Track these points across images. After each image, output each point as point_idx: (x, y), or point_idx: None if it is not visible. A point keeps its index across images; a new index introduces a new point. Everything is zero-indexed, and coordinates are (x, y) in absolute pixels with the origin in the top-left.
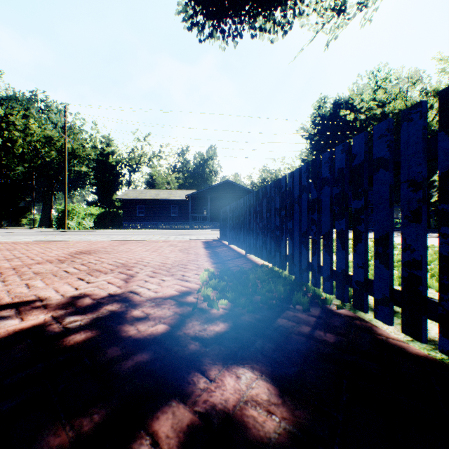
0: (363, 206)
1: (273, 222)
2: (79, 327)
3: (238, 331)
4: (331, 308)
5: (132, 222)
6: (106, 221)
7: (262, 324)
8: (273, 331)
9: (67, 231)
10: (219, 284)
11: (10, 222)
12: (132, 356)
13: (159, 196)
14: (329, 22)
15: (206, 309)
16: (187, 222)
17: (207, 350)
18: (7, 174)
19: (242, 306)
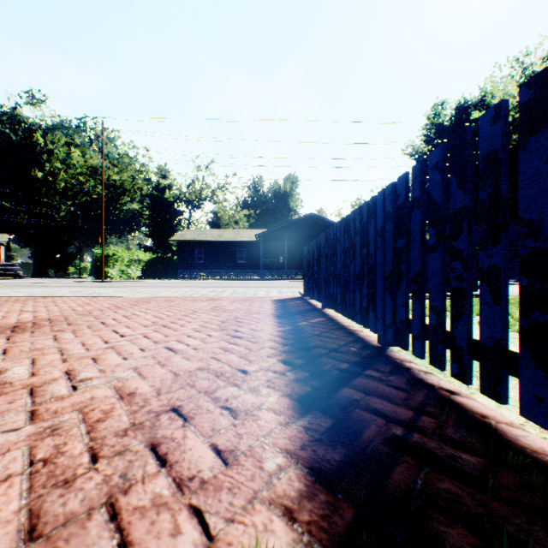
0: None
1: None
2: None
3: None
4: None
5: (189, 270)
6: (158, 269)
7: None
8: None
9: (104, 282)
10: None
11: (57, 271)
12: None
13: (223, 237)
14: None
15: None
16: (258, 270)
17: None
18: (52, 215)
19: None
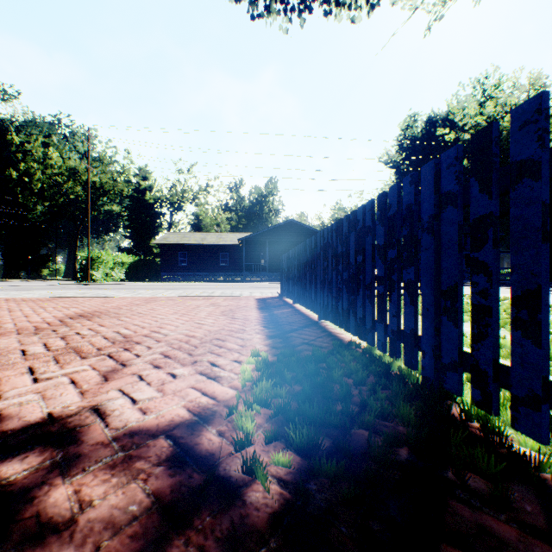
0: None
1: (371, 269)
2: None
3: None
4: None
5: (172, 272)
6: (140, 271)
7: None
8: None
9: (91, 284)
10: (274, 392)
11: (29, 273)
12: None
13: (206, 241)
14: None
15: (238, 482)
16: (241, 272)
17: None
18: (25, 215)
19: (327, 475)
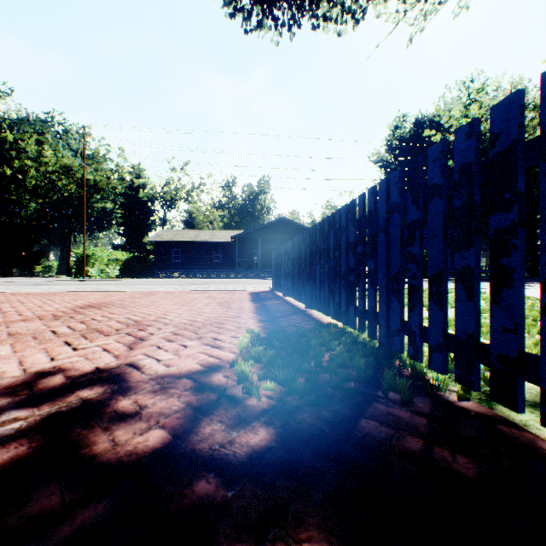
0: (516, 222)
1: (345, 262)
2: (14, 433)
3: (292, 447)
4: (448, 398)
5: (166, 269)
6: (135, 268)
7: (334, 431)
8: (356, 448)
9: (86, 281)
10: (264, 353)
11: (22, 270)
12: (75, 510)
13: (199, 238)
14: (414, 6)
15: (240, 397)
16: (233, 269)
17: (228, 496)
18: (18, 212)
19: (299, 393)
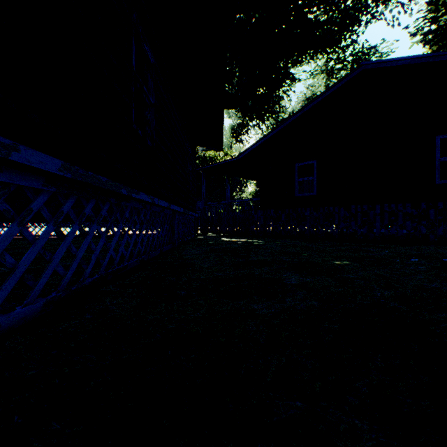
0: None
1: None
2: None
3: None
4: None
5: None
6: None
7: None
8: None
9: None
10: None
11: None
12: None
13: None
14: None
15: None
16: None
17: None
18: None
19: None
